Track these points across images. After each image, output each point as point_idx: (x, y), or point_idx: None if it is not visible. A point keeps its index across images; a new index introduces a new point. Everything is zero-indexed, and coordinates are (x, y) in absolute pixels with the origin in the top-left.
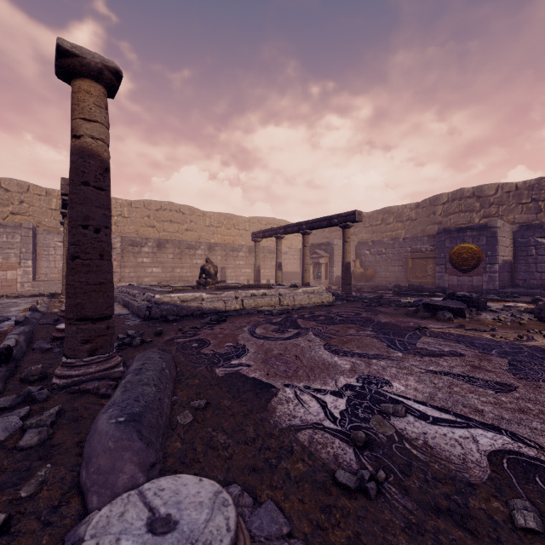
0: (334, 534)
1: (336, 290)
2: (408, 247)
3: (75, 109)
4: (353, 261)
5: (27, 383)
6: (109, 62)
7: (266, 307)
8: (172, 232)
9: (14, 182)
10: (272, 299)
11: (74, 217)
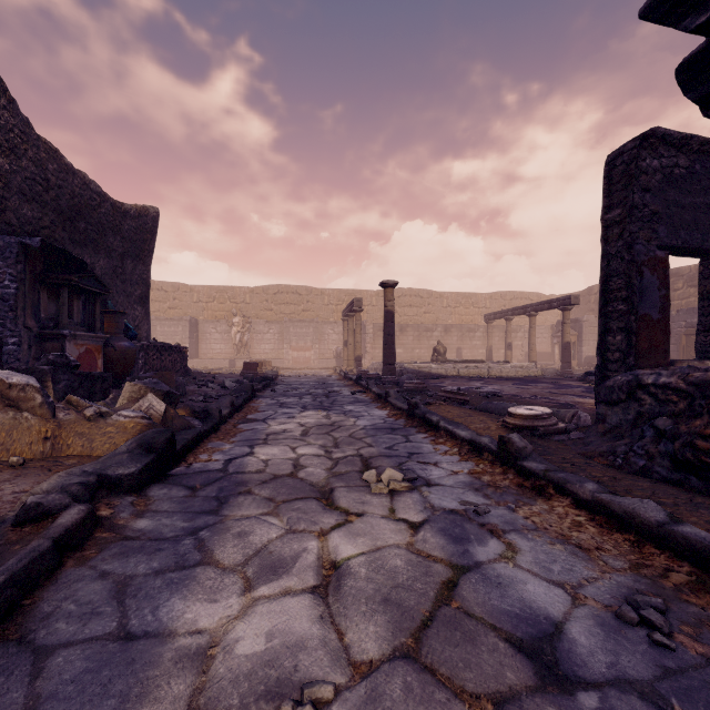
0: None
1: (578, 371)
2: (682, 321)
3: (386, 298)
4: None
5: None
6: (395, 282)
7: (476, 376)
8: (411, 315)
9: (304, 288)
10: (482, 370)
11: (385, 332)
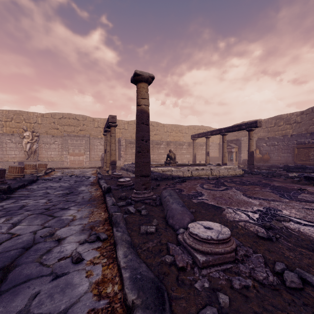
0: (259, 247)
1: (243, 168)
2: (294, 140)
3: (139, 95)
4: (254, 150)
5: (121, 199)
6: (151, 74)
7: (204, 176)
8: None
9: (81, 116)
10: (207, 171)
11: (139, 136)
